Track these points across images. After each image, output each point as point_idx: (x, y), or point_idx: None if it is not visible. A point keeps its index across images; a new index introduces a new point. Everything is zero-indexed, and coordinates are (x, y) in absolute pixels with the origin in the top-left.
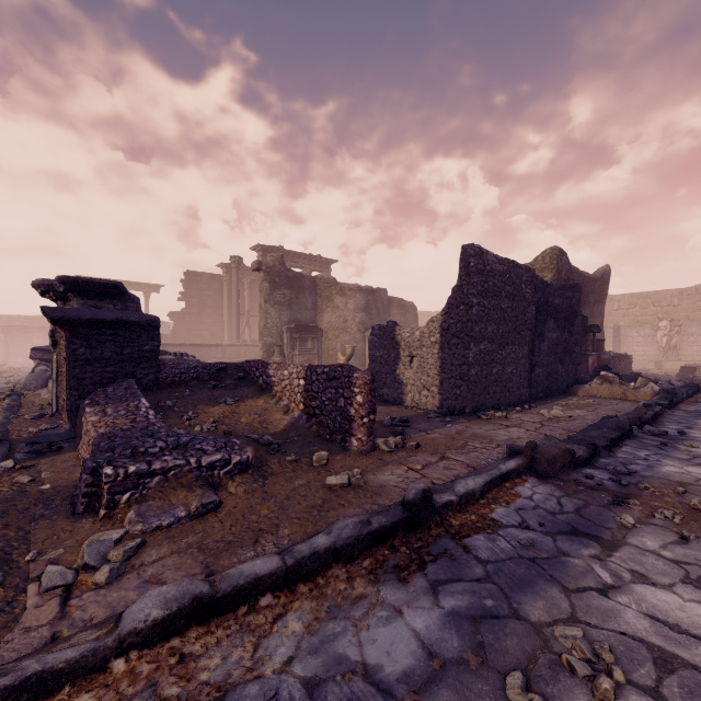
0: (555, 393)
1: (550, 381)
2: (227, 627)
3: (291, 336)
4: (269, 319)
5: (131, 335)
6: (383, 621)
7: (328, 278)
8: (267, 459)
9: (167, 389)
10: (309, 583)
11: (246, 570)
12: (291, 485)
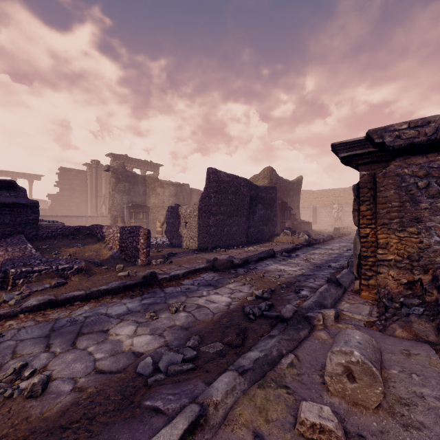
0: (262, 241)
1: (259, 235)
2: (61, 309)
3: (129, 211)
4: (115, 200)
5: (21, 211)
6: (118, 306)
7: (153, 177)
8: (93, 268)
9: (43, 240)
10: (96, 299)
11: (70, 293)
12: (102, 277)
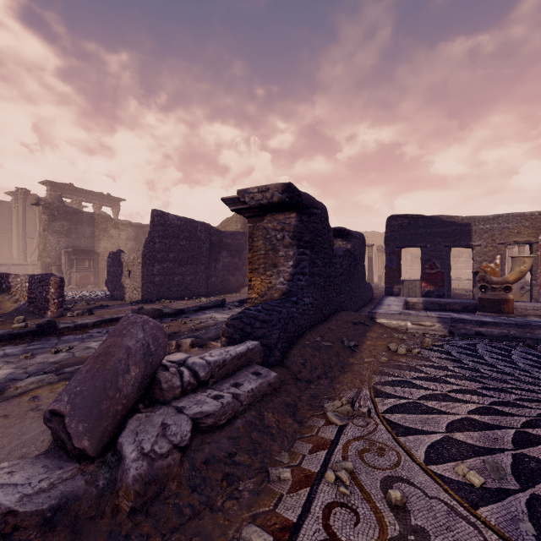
0: (228, 292)
1: (223, 285)
2: None
3: (69, 258)
4: (48, 244)
5: None
6: None
7: (104, 215)
8: None
9: None
10: None
11: None
12: None
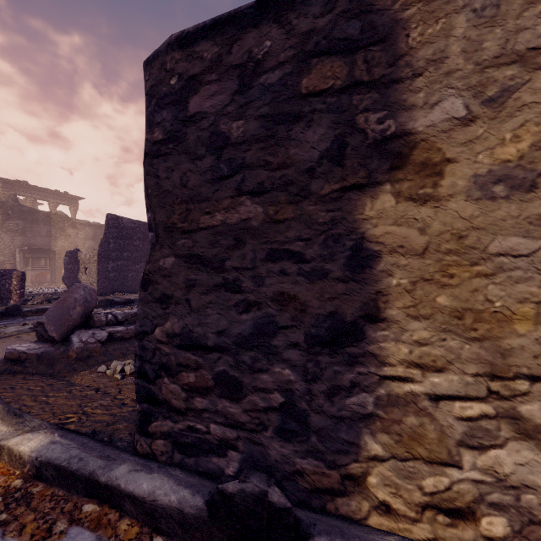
0: None
1: None
2: None
3: (24, 256)
4: (2, 242)
5: None
6: None
7: (61, 214)
8: None
9: None
10: None
11: None
12: None
